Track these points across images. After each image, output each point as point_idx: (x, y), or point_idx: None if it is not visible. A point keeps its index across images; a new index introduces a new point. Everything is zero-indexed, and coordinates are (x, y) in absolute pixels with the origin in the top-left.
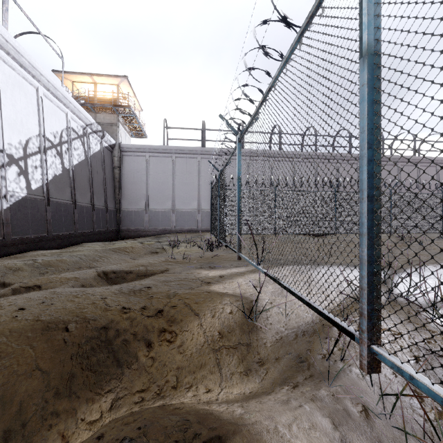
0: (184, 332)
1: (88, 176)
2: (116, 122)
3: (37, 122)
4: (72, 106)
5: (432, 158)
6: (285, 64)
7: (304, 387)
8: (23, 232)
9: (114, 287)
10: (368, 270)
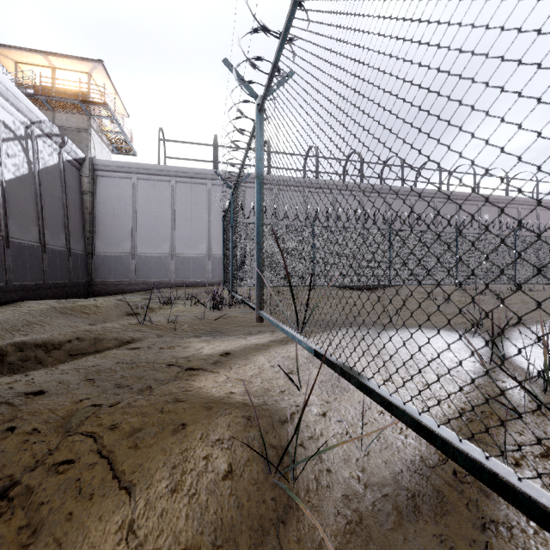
0: None
1: (35, 201)
2: (86, 127)
3: None
4: (2, 86)
5: (494, 197)
6: None
7: None
8: None
9: None
10: None
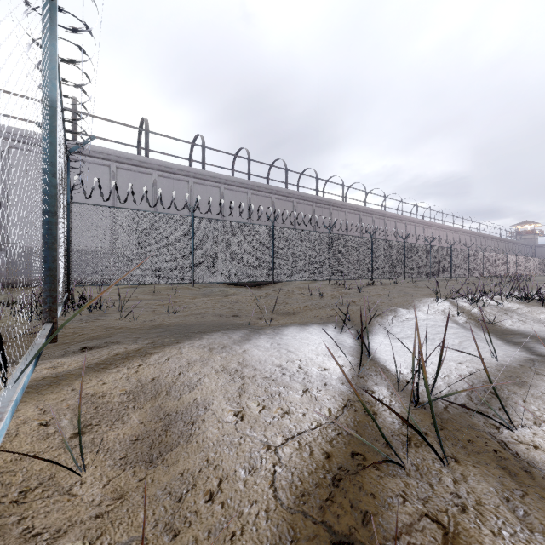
0: None
1: None
2: None
3: None
4: None
5: (357, 206)
6: None
7: None
8: None
9: None
10: None
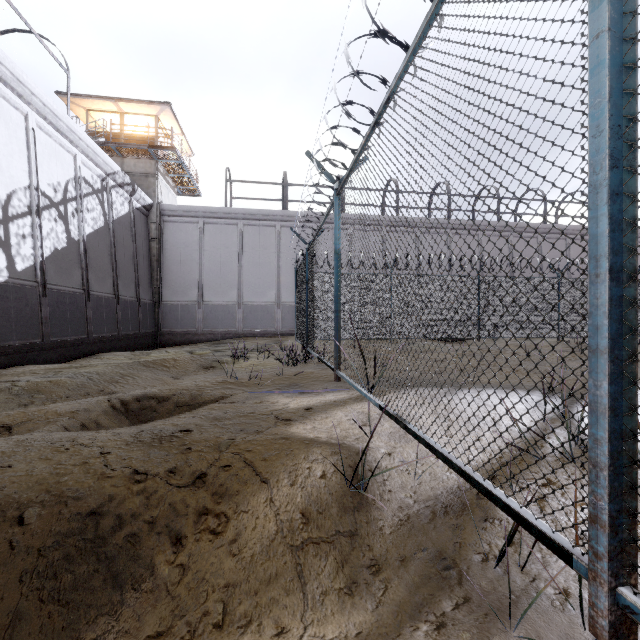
0: (241, 515)
1: (110, 252)
2: (154, 172)
3: (26, 166)
4: (83, 144)
5: None
6: (416, 49)
7: (457, 630)
8: (1, 337)
9: (129, 431)
10: (611, 427)
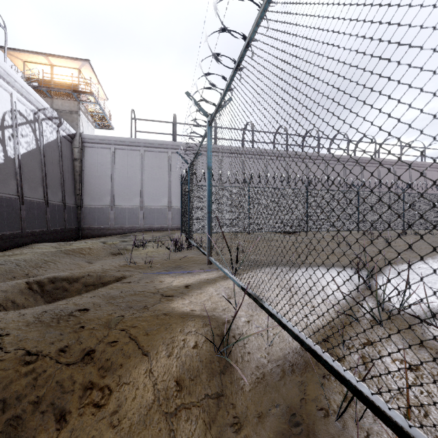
0: (123, 387)
1: (41, 168)
2: (77, 110)
3: None
4: (18, 85)
5: (391, 160)
6: None
7: None
8: None
9: (34, 311)
10: None
